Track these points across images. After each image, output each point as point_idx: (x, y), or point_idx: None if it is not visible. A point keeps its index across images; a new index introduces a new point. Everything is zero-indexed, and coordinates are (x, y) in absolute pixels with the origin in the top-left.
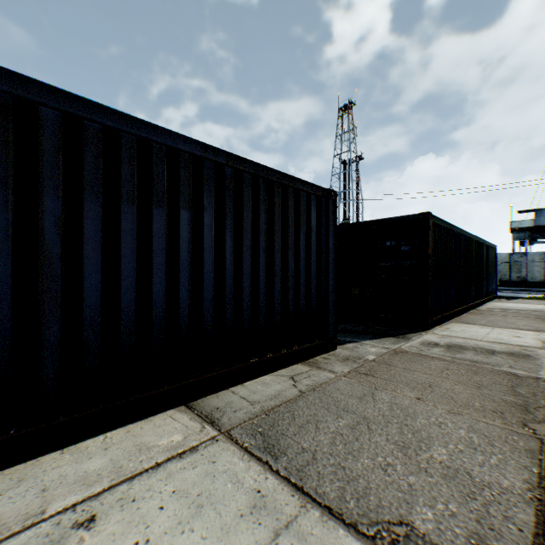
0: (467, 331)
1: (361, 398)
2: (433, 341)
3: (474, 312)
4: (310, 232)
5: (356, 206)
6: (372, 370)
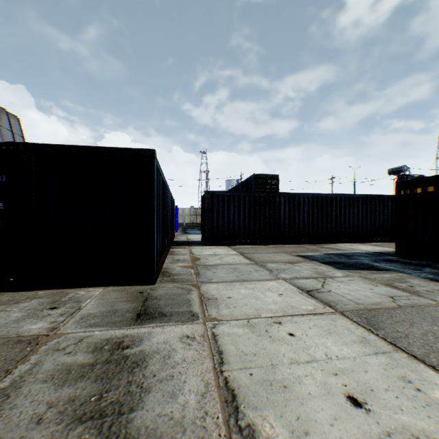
0: None
1: None
2: None
3: None
4: (387, 208)
5: None
6: None
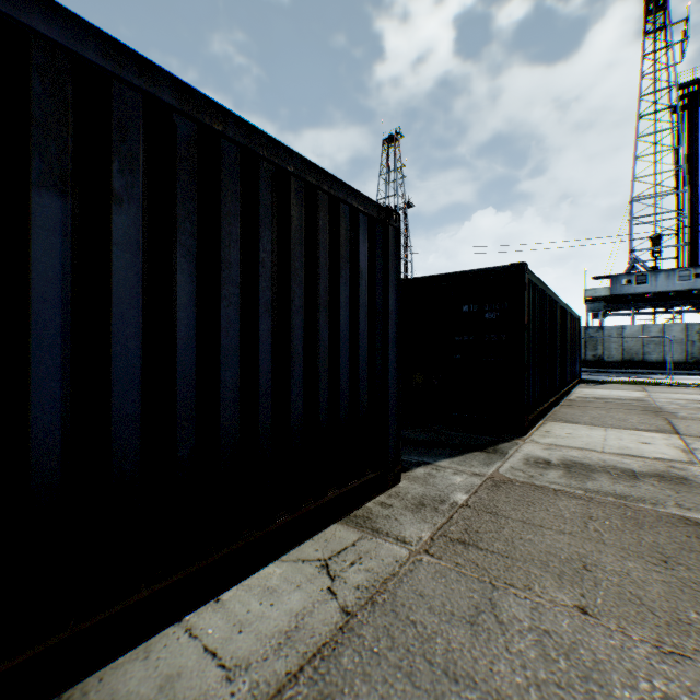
0: (576, 436)
1: (474, 622)
2: (540, 456)
3: (568, 404)
4: (357, 279)
5: (404, 266)
6: (471, 529)
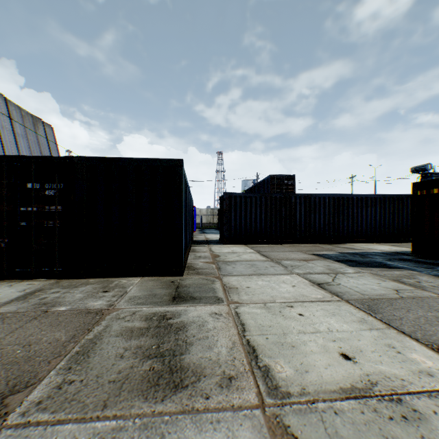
0: None
1: None
2: None
3: None
4: (407, 208)
5: None
6: None
